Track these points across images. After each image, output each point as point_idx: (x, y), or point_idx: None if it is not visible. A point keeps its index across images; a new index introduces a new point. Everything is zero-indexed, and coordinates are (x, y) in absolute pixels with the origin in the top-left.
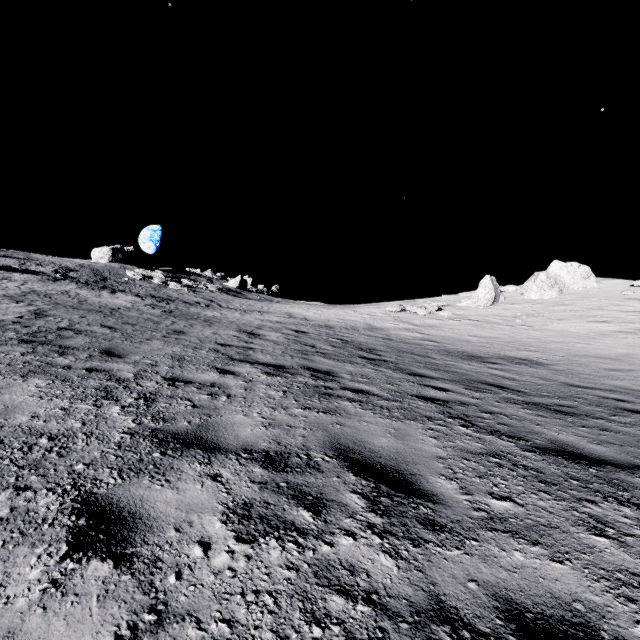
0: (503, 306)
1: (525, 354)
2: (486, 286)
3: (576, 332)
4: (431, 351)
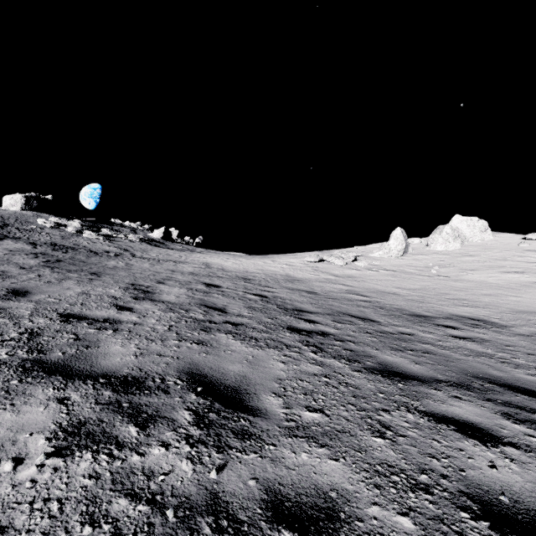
0: (413, 257)
1: (469, 311)
2: (397, 238)
3: (496, 283)
4: (368, 310)
